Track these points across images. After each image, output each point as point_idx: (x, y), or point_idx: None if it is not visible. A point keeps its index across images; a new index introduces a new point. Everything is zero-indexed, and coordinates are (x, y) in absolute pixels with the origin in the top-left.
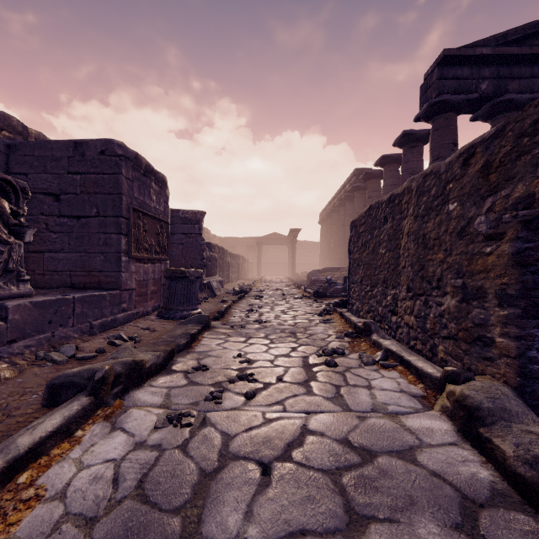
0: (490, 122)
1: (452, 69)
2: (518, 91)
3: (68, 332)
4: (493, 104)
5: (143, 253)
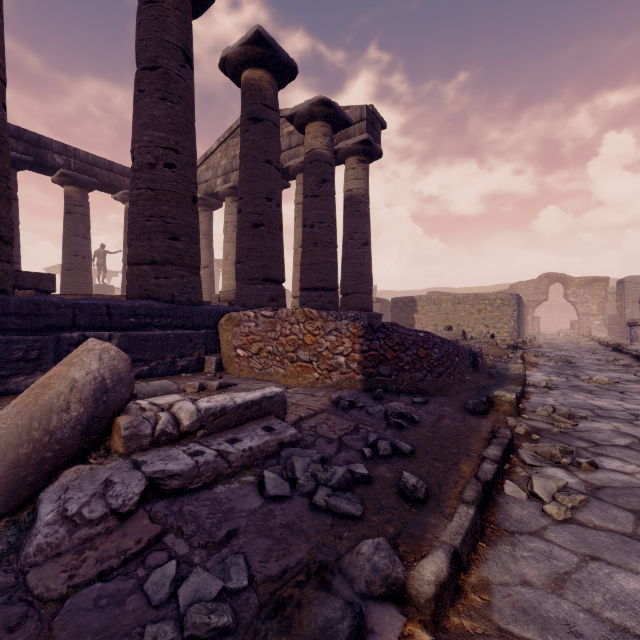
0: None
1: None
2: None
3: None
4: None
5: None
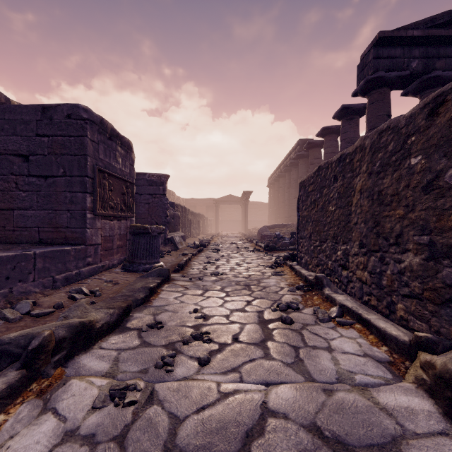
0: (419, 97)
1: (386, 49)
2: (444, 69)
3: (28, 287)
4: (422, 80)
5: (109, 211)
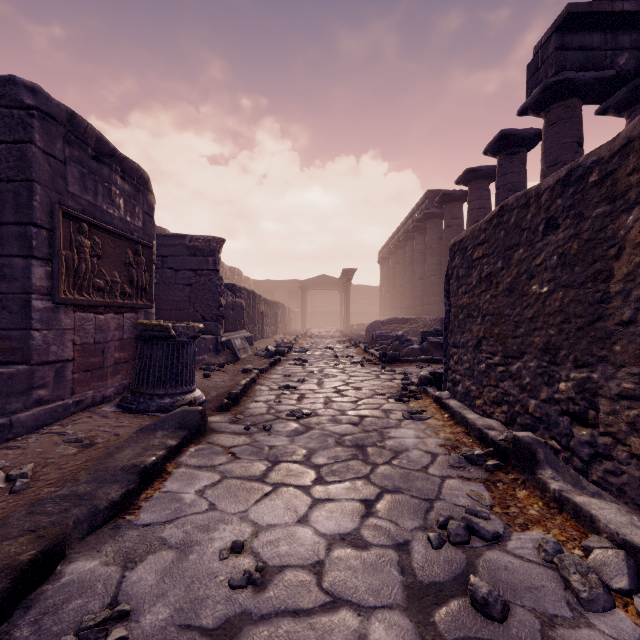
0: (626, 114)
1: (577, 35)
2: None
3: None
4: (635, 86)
5: (92, 296)
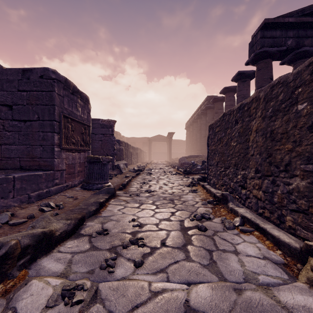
0: (292, 65)
1: (270, 31)
2: (310, 45)
3: (9, 202)
4: (295, 53)
5: (71, 146)
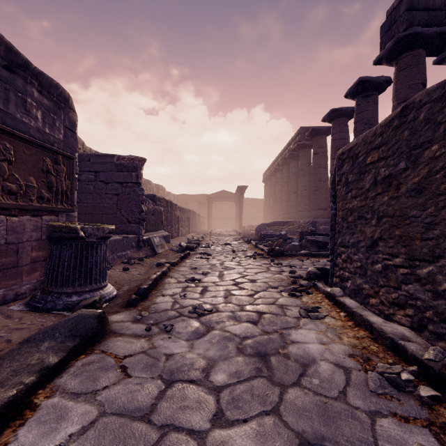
0: None
1: None
2: None
3: None
4: None
5: (1, 198)
